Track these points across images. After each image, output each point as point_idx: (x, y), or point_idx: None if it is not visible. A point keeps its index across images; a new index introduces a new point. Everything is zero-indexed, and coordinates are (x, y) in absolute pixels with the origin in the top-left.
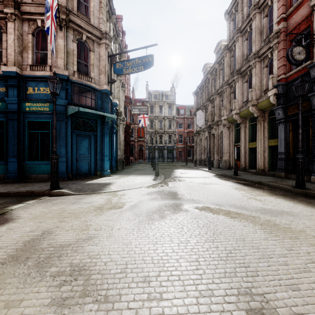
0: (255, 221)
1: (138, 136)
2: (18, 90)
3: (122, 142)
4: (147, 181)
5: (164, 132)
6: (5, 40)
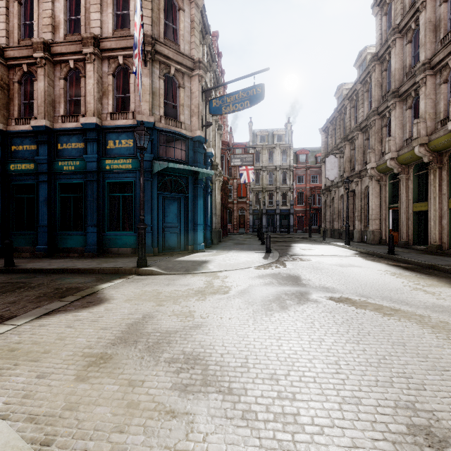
0: (422, 322)
1: (238, 195)
2: (97, 145)
3: (218, 205)
4: (255, 260)
5: (275, 189)
6: (84, 85)
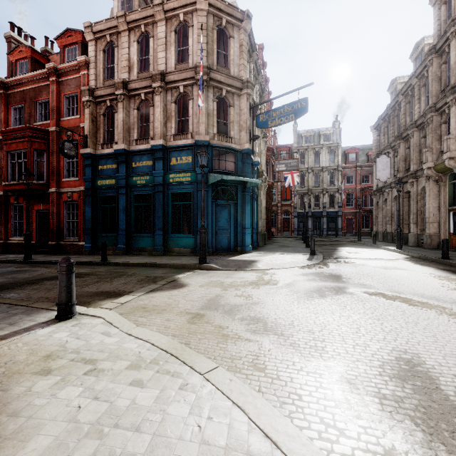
0: (442, 311)
1: (282, 198)
2: (163, 162)
3: (263, 209)
4: (300, 261)
5: (321, 191)
6: (152, 113)
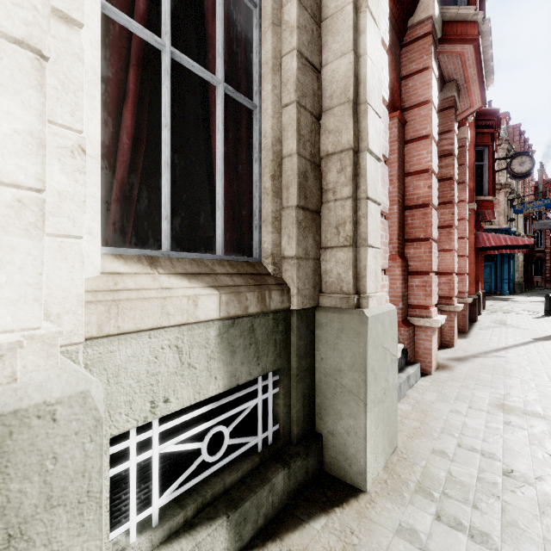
0: None
1: None
2: None
3: (520, 263)
4: None
5: None
6: None
